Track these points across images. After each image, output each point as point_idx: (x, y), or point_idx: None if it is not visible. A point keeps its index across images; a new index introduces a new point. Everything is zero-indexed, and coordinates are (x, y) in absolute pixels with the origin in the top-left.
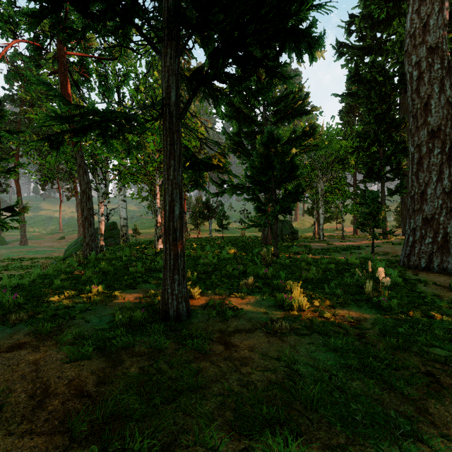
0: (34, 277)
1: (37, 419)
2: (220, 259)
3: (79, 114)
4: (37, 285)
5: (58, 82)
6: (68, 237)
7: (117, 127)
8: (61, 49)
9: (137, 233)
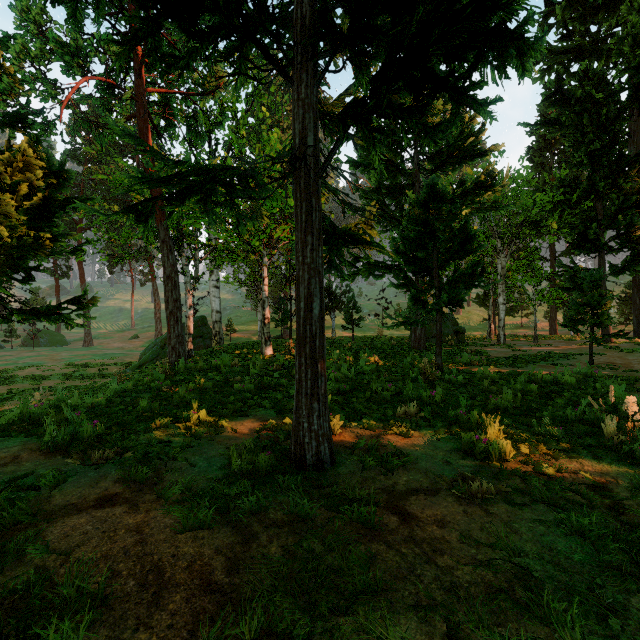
0: (111, 394)
1: (157, 624)
2: (357, 372)
3: (177, 174)
4: (117, 407)
5: (135, 129)
6: (142, 336)
7: (225, 189)
8: (140, 86)
9: (232, 331)
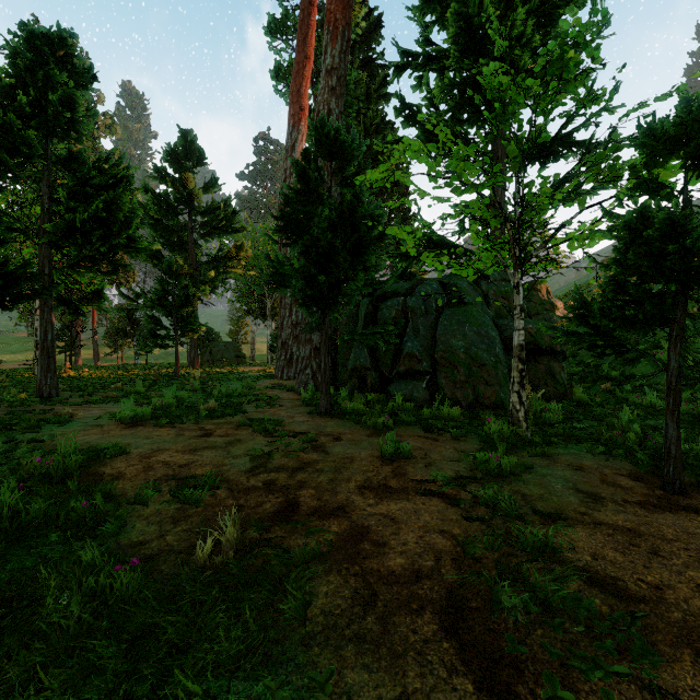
0: None
1: None
2: (114, 379)
3: None
4: None
5: None
6: None
7: None
8: None
9: None
